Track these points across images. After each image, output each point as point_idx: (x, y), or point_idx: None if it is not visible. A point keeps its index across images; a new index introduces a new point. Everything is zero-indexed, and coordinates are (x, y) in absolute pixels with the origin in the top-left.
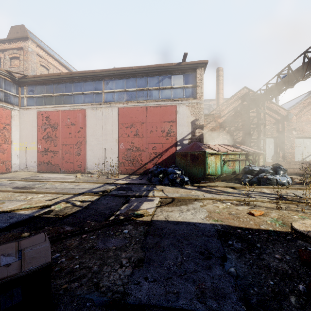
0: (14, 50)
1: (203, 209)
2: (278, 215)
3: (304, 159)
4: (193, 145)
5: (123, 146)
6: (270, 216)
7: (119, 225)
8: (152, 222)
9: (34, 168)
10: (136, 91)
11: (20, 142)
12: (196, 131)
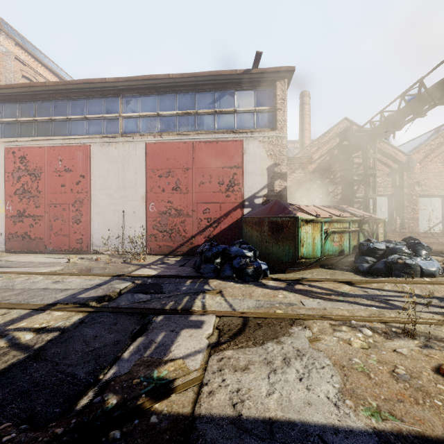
0: None
1: (321, 354)
2: None
3: (432, 228)
4: (272, 205)
5: (154, 207)
6: None
7: None
8: (196, 429)
9: None
10: (177, 115)
11: None
12: (275, 183)
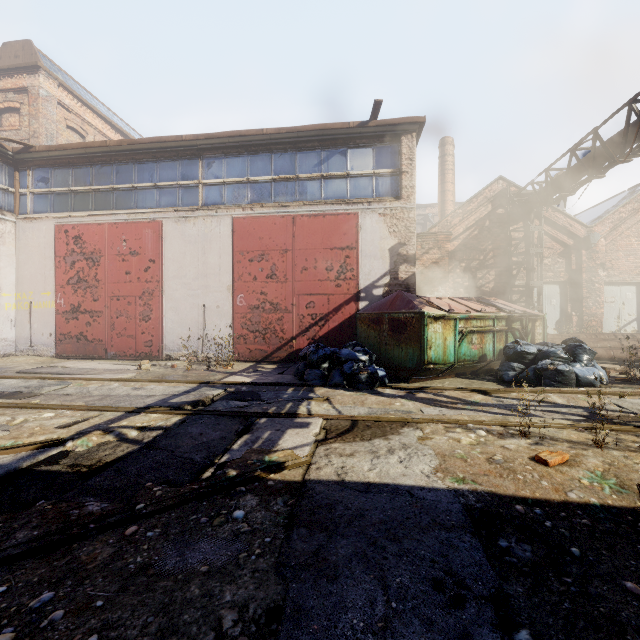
0: (8, 93)
1: (426, 447)
2: (604, 465)
3: (623, 328)
4: (394, 298)
5: (244, 301)
6: (585, 467)
7: (224, 496)
8: (307, 486)
9: (48, 349)
10: (272, 181)
11: (17, 292)
12: (399, 269)
